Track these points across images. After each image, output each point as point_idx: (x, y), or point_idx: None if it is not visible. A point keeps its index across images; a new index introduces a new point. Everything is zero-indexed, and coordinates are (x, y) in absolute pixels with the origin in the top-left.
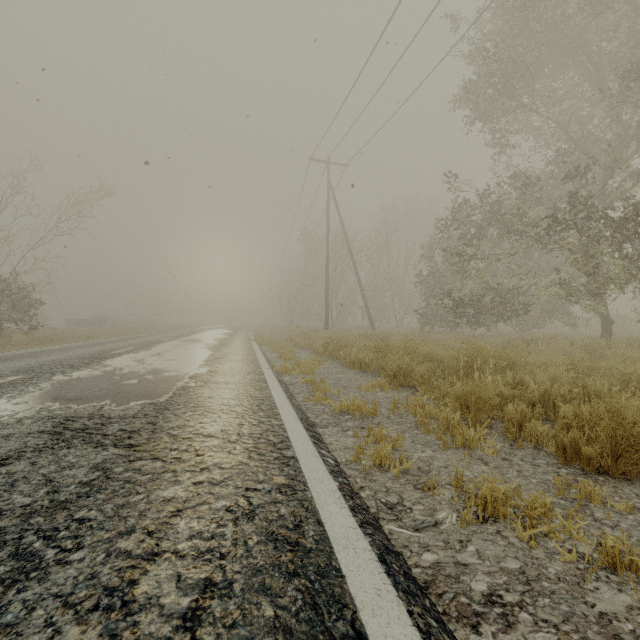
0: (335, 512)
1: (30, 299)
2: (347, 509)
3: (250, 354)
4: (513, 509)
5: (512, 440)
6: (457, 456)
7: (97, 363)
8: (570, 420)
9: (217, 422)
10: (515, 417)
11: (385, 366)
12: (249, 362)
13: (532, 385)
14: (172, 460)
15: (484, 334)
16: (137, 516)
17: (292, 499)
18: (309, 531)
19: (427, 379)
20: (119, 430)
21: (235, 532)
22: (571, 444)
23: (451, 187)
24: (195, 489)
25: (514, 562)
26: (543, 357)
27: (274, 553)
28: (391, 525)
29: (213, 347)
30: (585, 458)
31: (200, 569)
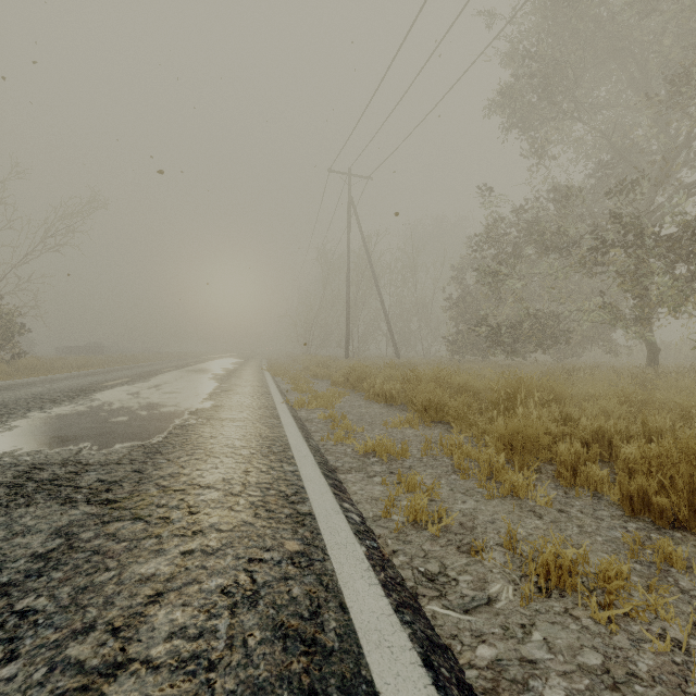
0: (363, 591)
1: (13, 324)
2: (378, 586)
3: (262, 386)
4: (580, 578)
5: (566, 486)
6: (505, 507)
7: (84, 397)
8: (633, 463)
9: (218, 469)
10: (569, 459)
11: (414, 399)
12: (260, 395)
13: (584, 421)
14: (158, 520)
15: (519, 363)
16: (101, 604)
17: (308, 573)
18: (330, 621)
19: (463, 414)
20: (96, 481)
21: (231, 626)
22: (639, 493)
23: (485, 201)
24: (183, 561)
25: (593, 655)
26: (589, 388)
27: (283, 658)
28: (433, 605)
29: (220, 378)
30: (657, 510)
31: (179, 689)
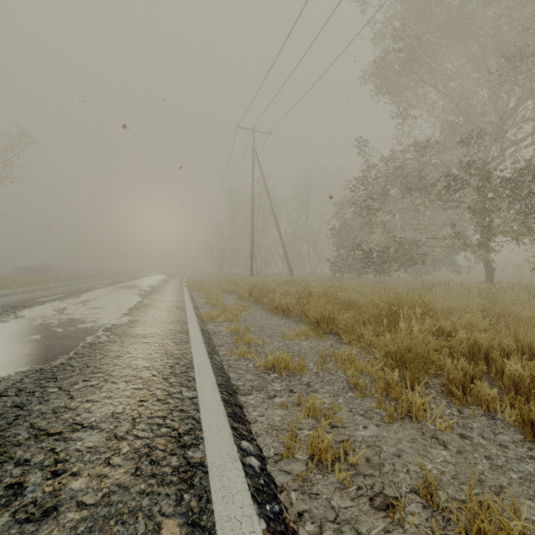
0: None
1: None
2: None
3: (178, 300)
4: None
5: (457, 404)
6: (407, 433)
7: (10, 313)
8: (519, 380)
9: (111, 398)
10: (459, 377)
11: (308, 313)
12: (175, 309)
13: (461, 335)
14: (4, 492)
15: (386, 280)
16: None
17: None
18: None
19: (351, 327)
20: None
21: None
22: None
23: (361, 151)
24: None
25: None
26: (451, 302)
27: None
28: None
29: (144, 293)
30: None
31: None
